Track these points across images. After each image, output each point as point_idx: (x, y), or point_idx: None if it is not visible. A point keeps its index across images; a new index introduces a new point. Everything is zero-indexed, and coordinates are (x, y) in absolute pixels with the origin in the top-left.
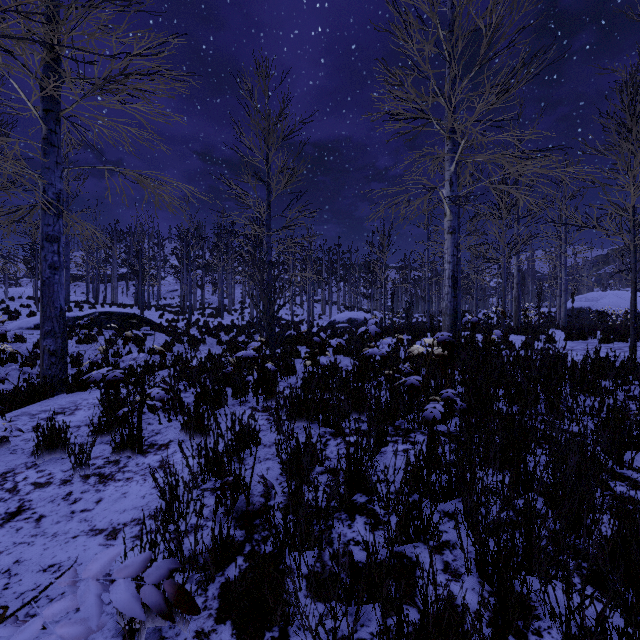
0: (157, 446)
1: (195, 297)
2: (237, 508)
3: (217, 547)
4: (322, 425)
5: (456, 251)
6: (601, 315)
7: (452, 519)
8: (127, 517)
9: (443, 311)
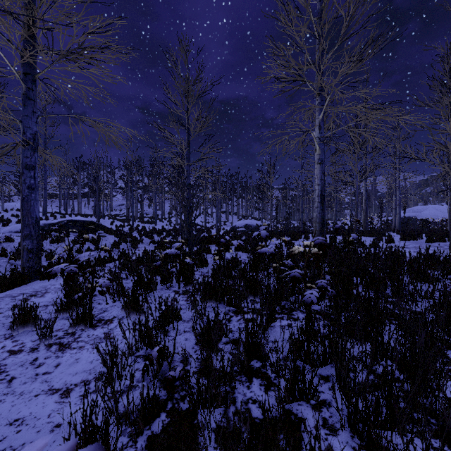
0: (104, 321)
1: (136, 209)
2: (162, 372)
3: (145, 406)
4: (227, 305)
5: (323, 176)
6: (424, 222)
7: (327, 381)
8: (78, 379)
9: (314, 220)
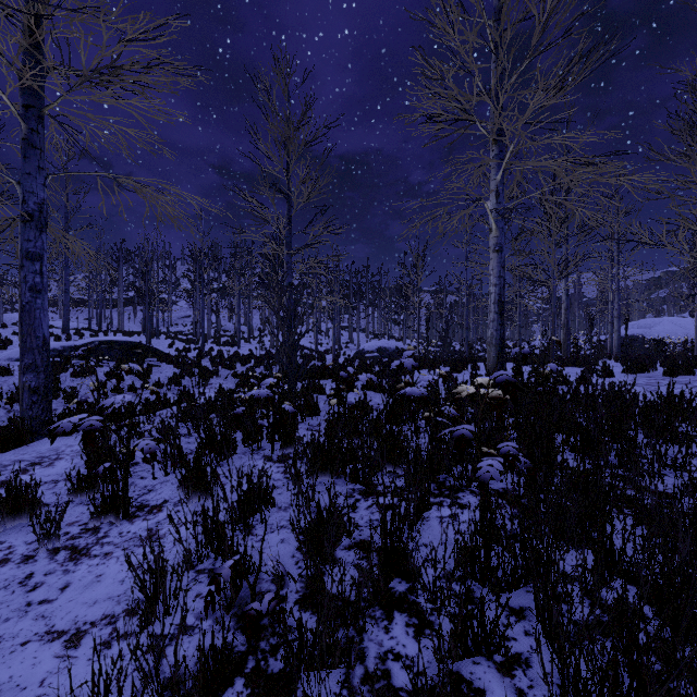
0: (148, 508)
1: (209, 324)
2: (240, 600)
3: (207, 669)
4: (350, 480)
5: (503, 272)
6: (658, 344)
7: (521, 619)
8: (97, 612)
9: (488, 341)
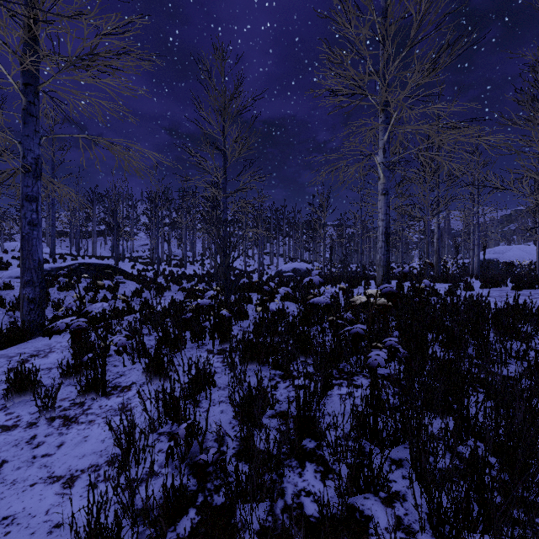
0: (120, 388)
1: (163, 250)
2: (191, 454)
3: (169, 501)
4: (272, 368)
5: (389, 210)
6: (509, 266)
7: (399, 467)
8: (85, 463)
9: (377, 263)
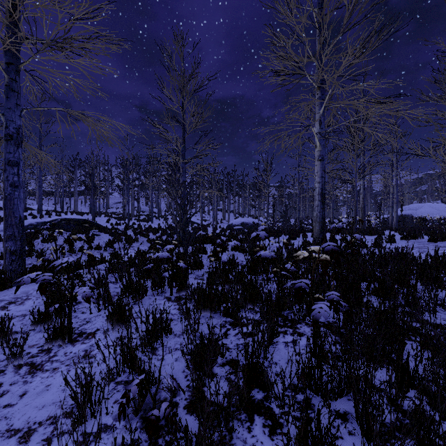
0: (85, 335)
1: (133, 207)
2: (145, 405)
3: None
4: (223, 315)
5: (324, 174)
6: (422, 220)
7: (345, 421)
8: (44, 414)
9: (314, 219)
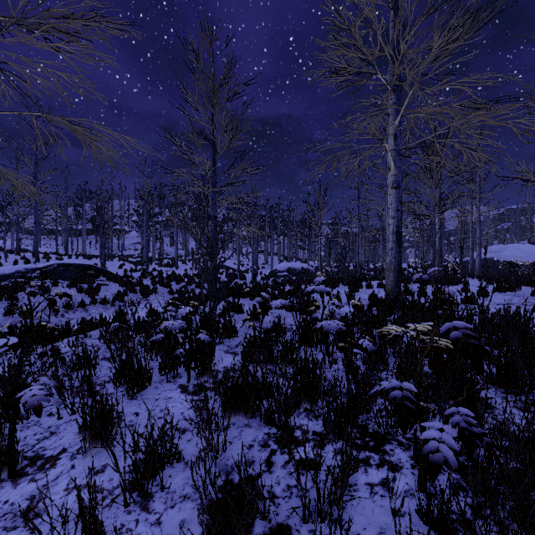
0: (41, 461)
1: (154, 249)
2: None
3: None
4: (265, 422)
5: (400, 206)
6: (511, 266)
7: None
8: None
9: (387, 266)
